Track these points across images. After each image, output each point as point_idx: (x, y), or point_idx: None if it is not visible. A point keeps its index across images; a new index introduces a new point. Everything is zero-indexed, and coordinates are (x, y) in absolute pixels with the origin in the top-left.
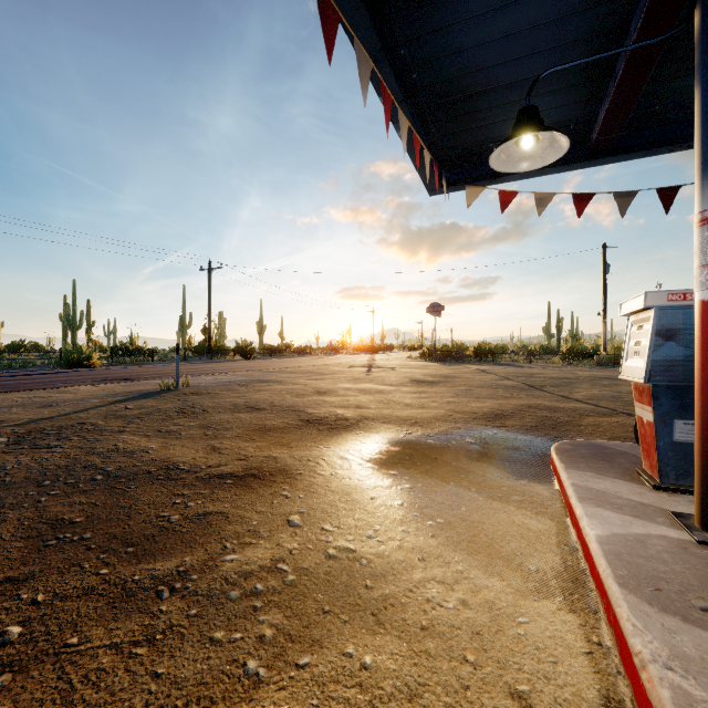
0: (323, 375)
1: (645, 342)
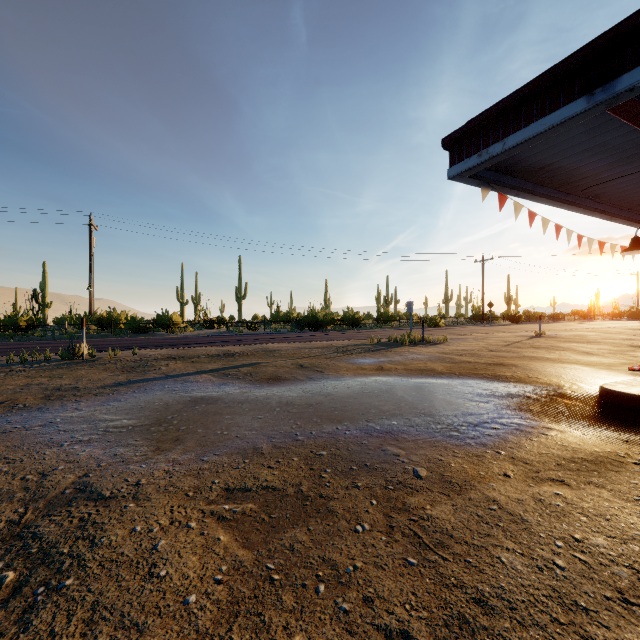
0: (613, 333)
1: None
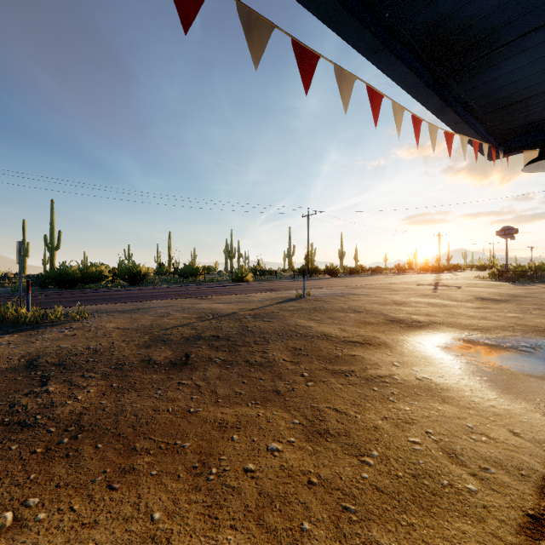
0: (396, 291)
1: None
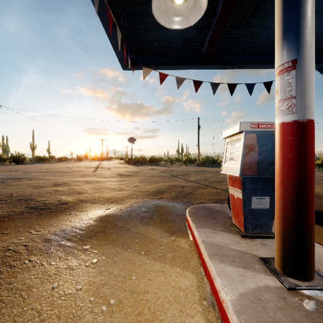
0: (66, 173)
1: (238, 152)
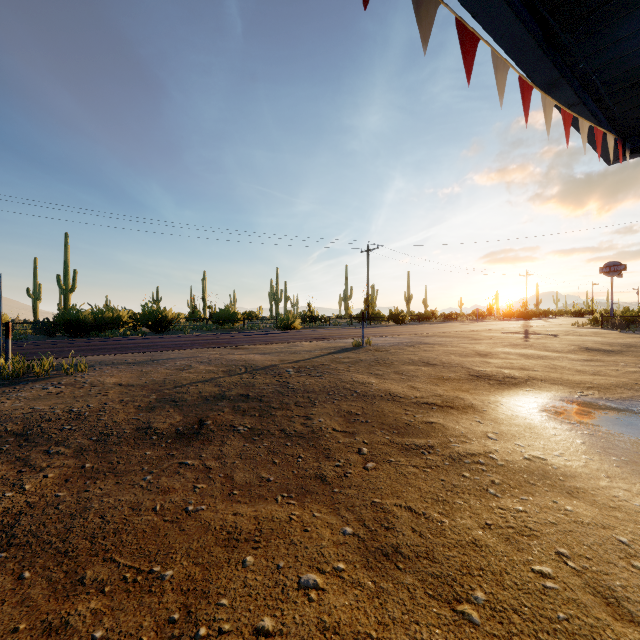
0: (477, 340)
1: None
